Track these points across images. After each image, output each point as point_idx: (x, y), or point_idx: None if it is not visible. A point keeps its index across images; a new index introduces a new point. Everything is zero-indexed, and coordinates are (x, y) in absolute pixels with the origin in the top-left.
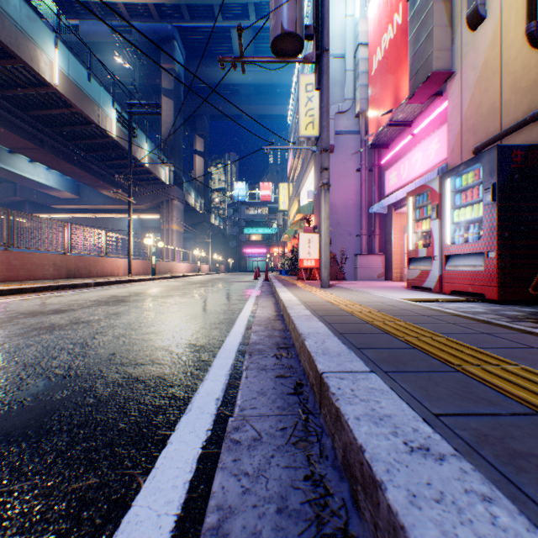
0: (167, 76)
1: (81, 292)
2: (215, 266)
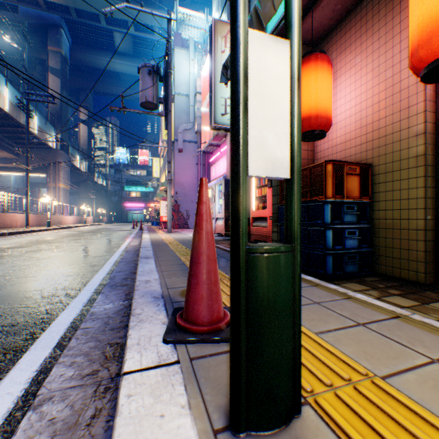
0: (54, 57)
1: (8, 239)
2: (99, 217)
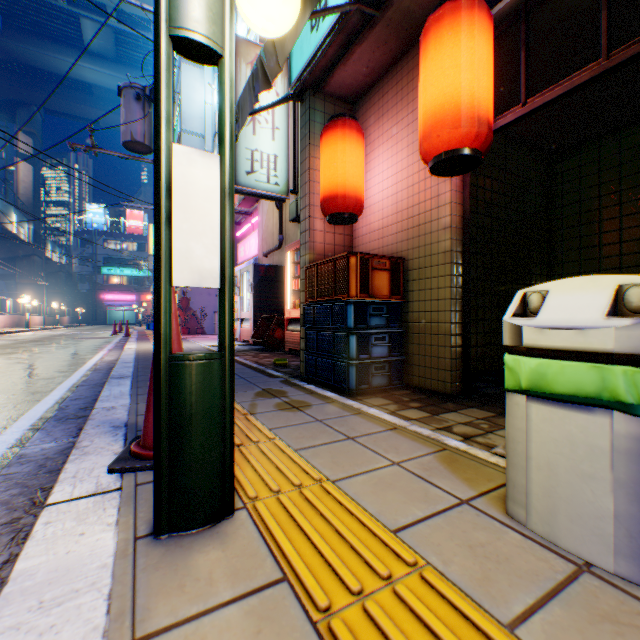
0: None
1: None
2: (55, 317)
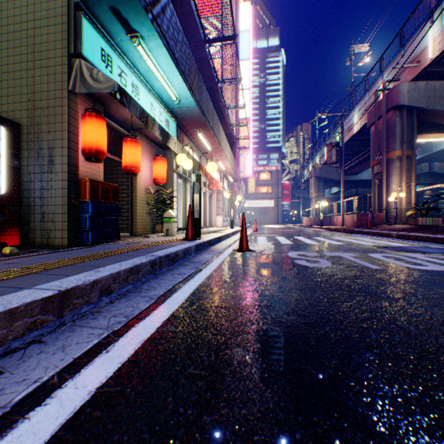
0: None
1: None
2: None
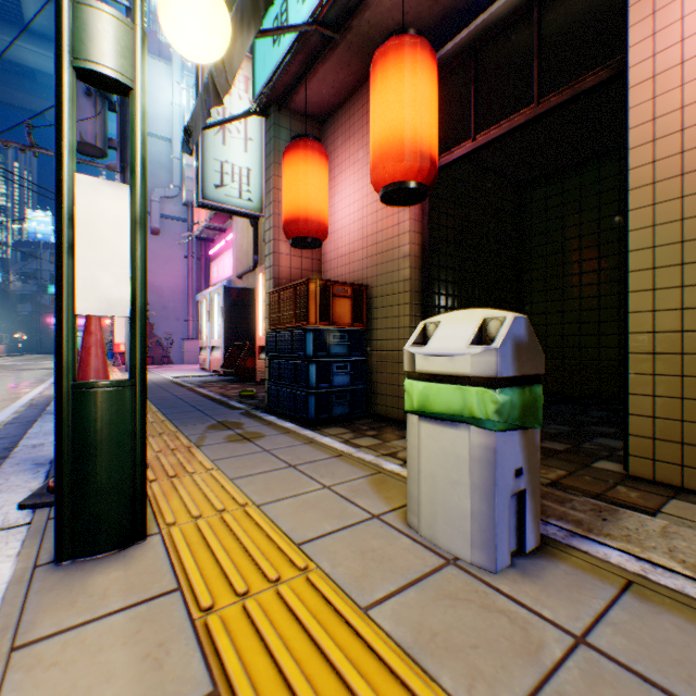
0: None
1: None
2: None
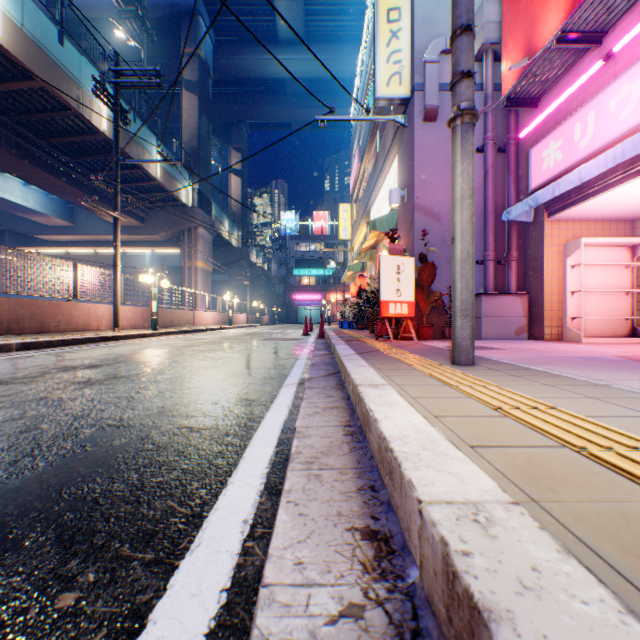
0: (190, 64)
1: None
2: (256, 316)
